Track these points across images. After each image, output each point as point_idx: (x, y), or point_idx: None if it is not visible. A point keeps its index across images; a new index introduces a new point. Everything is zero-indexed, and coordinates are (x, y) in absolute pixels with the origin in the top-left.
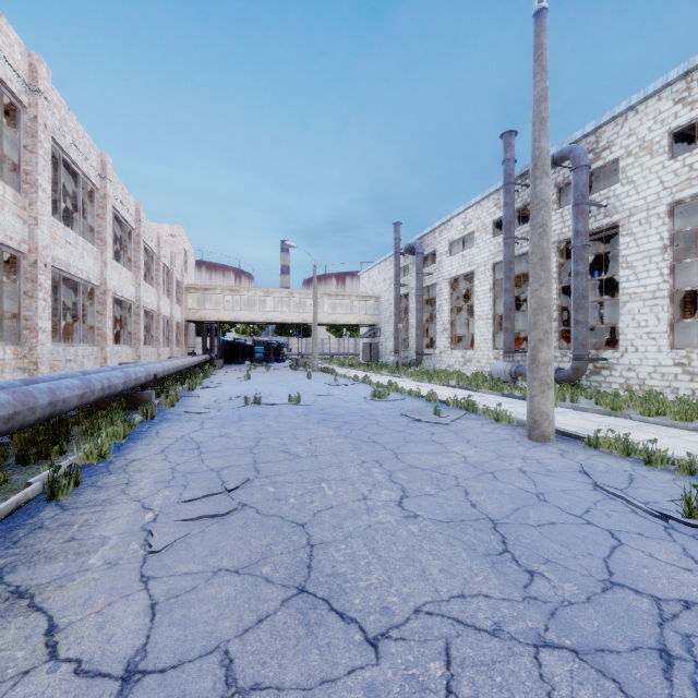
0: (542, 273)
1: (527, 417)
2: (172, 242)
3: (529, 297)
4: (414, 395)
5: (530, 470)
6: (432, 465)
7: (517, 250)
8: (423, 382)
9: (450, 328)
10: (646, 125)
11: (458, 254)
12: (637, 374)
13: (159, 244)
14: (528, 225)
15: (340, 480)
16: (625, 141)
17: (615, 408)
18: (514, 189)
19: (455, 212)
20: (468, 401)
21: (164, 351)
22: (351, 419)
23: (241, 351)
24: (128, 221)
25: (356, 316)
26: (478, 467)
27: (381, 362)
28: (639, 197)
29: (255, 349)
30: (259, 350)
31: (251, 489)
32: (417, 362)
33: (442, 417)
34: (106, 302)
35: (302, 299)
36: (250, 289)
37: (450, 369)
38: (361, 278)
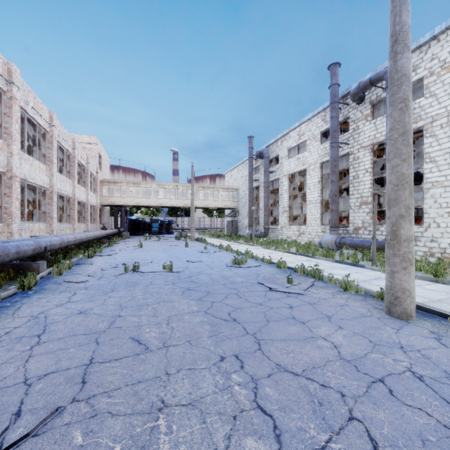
0: (404, 148)
1: (386, 292)
2: (90, 148)
3: (388, 173)
4: (267, 262)
5: (426, 375)
6: (303, 364)
7: (339, 152)
8: (271, 249)
9: (289, 210)
10: (446, 50)
11: (294, 157)
12: (439, 244)
13: (74, 147)
14: (348, 133)
15: (187, 406)
16: (428, 64)
17: (438, 275)
18: (338, 106)
19: (292, 126)
20: (315, 270)
21: (79, 226)
22: (214, 288)
23: (142, 226)
24: (41, 124)
25: (222, 202)
26: (360, 368)
27: (239, 234)
28: (441, 107)
29: (153, 225)
30: (155, 226)
31: (46, 438)
32: (265, 234)
33: (294, 285)
34: (12, 186)
35: (185, 190)
36: (147, 183)
37: (289, 239)
38: (225, 176)
